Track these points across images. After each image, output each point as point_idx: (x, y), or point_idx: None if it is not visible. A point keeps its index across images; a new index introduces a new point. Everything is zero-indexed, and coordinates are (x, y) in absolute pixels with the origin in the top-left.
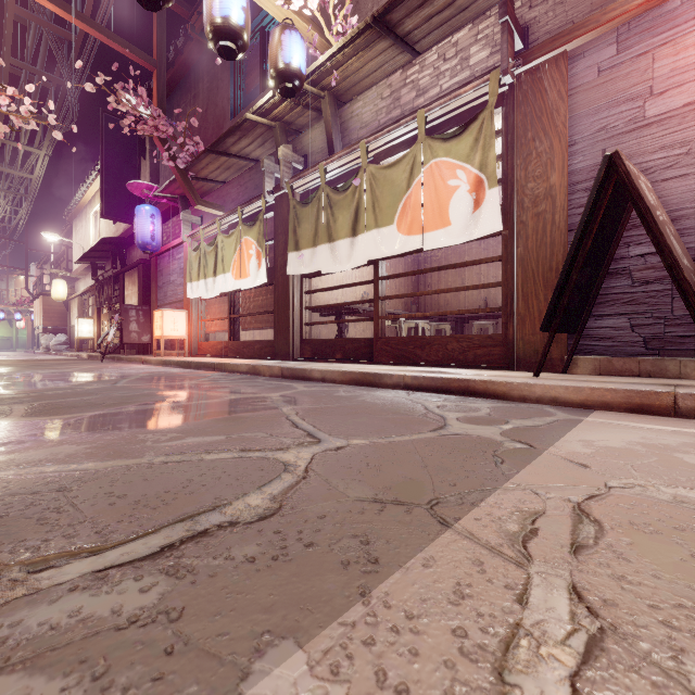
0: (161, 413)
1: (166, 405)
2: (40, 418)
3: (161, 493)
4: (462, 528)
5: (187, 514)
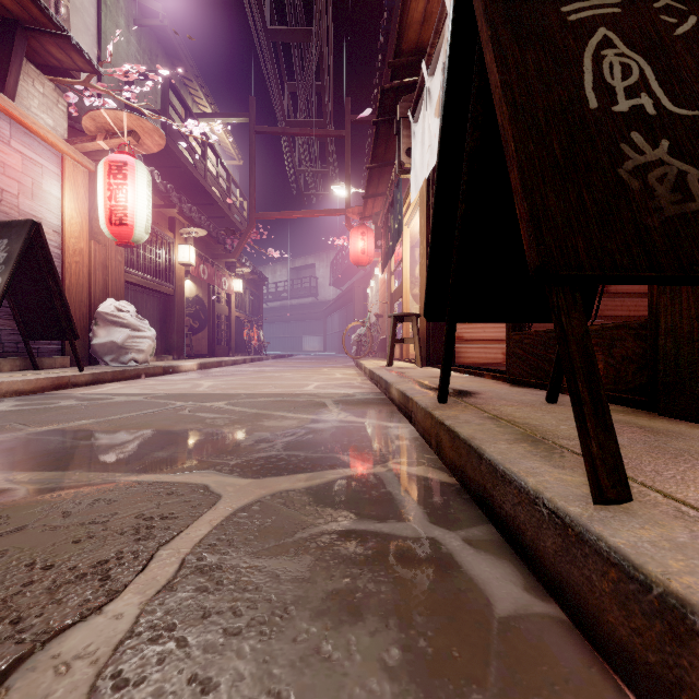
0: (116, 450)
1: (24, 474)
2: (217, 478)
3: (277, 403)
4: (250, 393)
5: (281, 400)
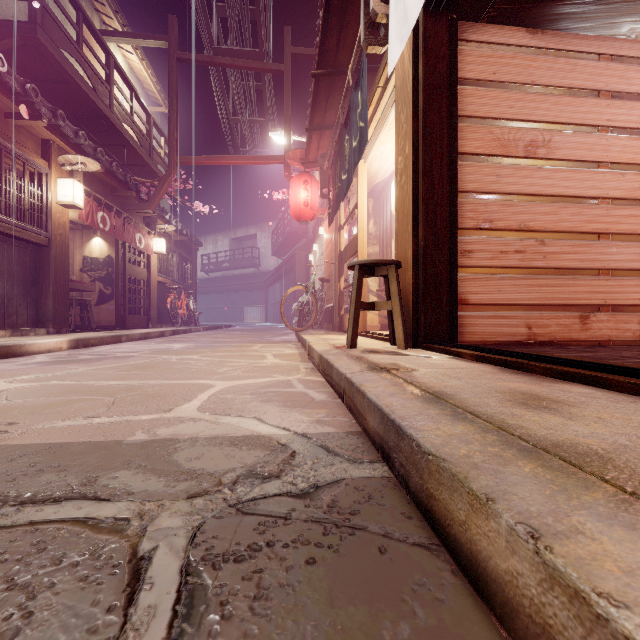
0: None
1: None
2: None
3: None
4: None
5: None
